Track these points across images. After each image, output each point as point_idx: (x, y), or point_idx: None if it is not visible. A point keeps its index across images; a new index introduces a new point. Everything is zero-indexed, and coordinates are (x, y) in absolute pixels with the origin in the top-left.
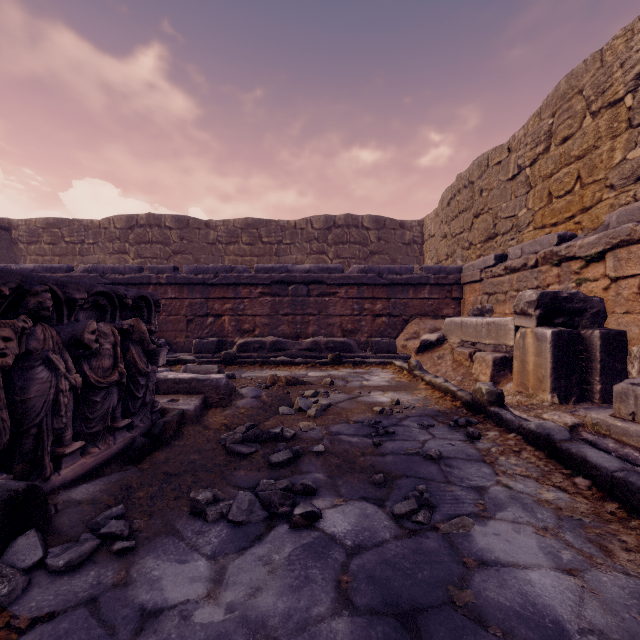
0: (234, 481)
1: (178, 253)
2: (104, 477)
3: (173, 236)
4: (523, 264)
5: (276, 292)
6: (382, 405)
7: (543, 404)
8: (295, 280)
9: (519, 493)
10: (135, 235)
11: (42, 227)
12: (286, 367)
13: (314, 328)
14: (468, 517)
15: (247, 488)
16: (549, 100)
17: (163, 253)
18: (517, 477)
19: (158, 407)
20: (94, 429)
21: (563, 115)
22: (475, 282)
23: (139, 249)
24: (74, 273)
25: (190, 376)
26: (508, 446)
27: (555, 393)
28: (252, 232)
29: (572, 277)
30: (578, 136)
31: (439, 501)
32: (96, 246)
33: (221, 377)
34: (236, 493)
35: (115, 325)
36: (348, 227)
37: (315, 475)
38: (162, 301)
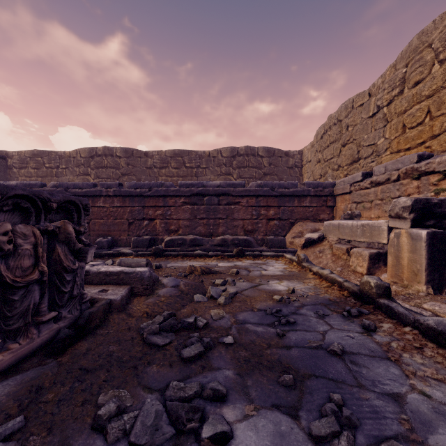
0: (145, 380)
1: (125, 175)
2: (20, 374)
3: (122, 162)
4: (387, 179)
5: (194, 202)
6: (280, 293)
7: (419, 294)
8: (209, 193)
9: (441, 404)
10: (95, 162)
11: (29, 157)
12: (201, 259)
13: (223, 229)
14: (396, 441)
15: (157, 390)
16: (403, 54)
17: (115, 175)
18: (430, 381)
19: (87, 298)
20: (14, 326)
21: (415, 64)
22: (345, 194)
23: (98, 172)
24: (46, 188)
25: (119, 269)
26: (407, 341)
27: (429, 285)
28: (178, 159)
29: (430, 188)
30: (428, 80)
31: (357, 414)
32: (67, 170)
33: (145, 270)
34: (145, 397)
35: (39, 226)
36: (247, 155)
37: (225, 372)
38: (110, 208)
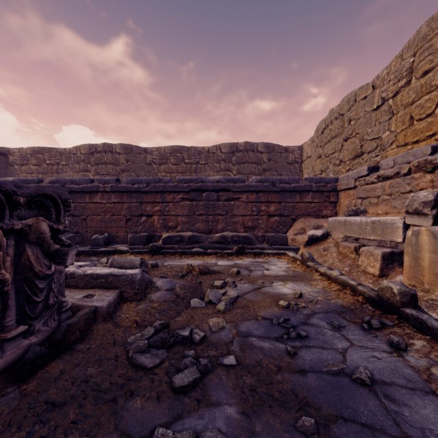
0: (125, 421)
1: (125, 171)
2: None
3: (121, 159)
4: (396, 172)
5: (193, 197)
6: (286, 298)
7: None
8: (208, 188)
9: None
10: (94, 158)
11: (30, 153)
12: (200, 256)
13: (222, 225)
14: None
15: None
16: (411, 43)
17: (114, 171)
18: None
19: (67, 306)
20: None
21: (424, 53)
22: (349, 189)
23: (97, 168)
24: (43, 184)
25: (107, 271)
26: None
27: None
28: (177, 155)
29: None
30: None
31: None
32: (67, 166)
33: (136, 272)
34: None
35: (2, 225)
36: (247, 151)
37: (226, 410)
38: (107, 205)
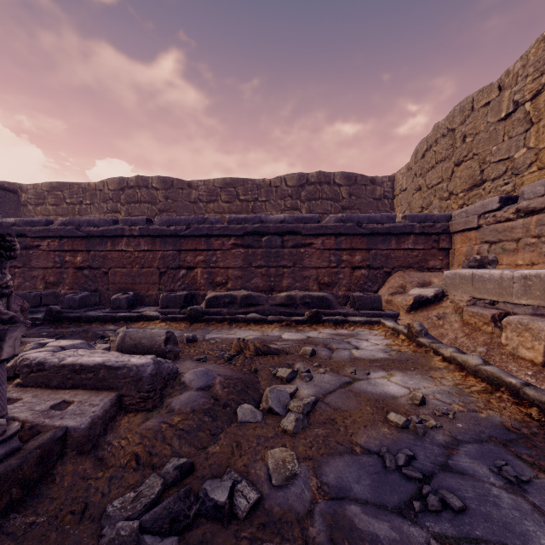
0: None
1: (163, 211)
2: None
3: (159, 196)
4: None
5: (249, 243)
6: (397, 404)
7: None
8: (269, 231)
9: None
10: (126, 196)
11: (47, 190)
12: (257, 326)
13: (288, 281)
14: None
15: None
16: None
17: (150, 211)
18: None
19: (7, 433)
20: None
21: None
22: (469, 230)
23: (129, 208)
24: (52, 226)
25: (97, 360)
26: None
27: None
28: (230, 191)
29: None
30: None
31: None
32: (92, 206)
33: (145, 363)
34: None
35: None
36: (320, 184)
37: None
38: (135, 253)
